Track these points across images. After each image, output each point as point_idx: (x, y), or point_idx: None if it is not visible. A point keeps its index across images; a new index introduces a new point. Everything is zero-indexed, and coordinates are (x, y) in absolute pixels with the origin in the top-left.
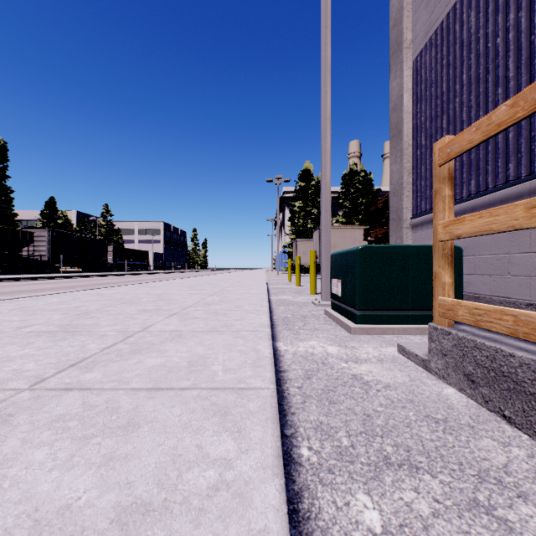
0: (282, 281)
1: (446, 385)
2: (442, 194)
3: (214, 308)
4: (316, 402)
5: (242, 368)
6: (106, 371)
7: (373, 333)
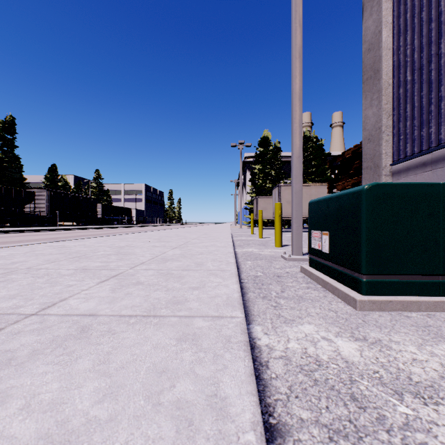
0: (245, 234)
1: None
2: None
3: (170, 266)
4: None
5: None
6: None
7: (390, 309)
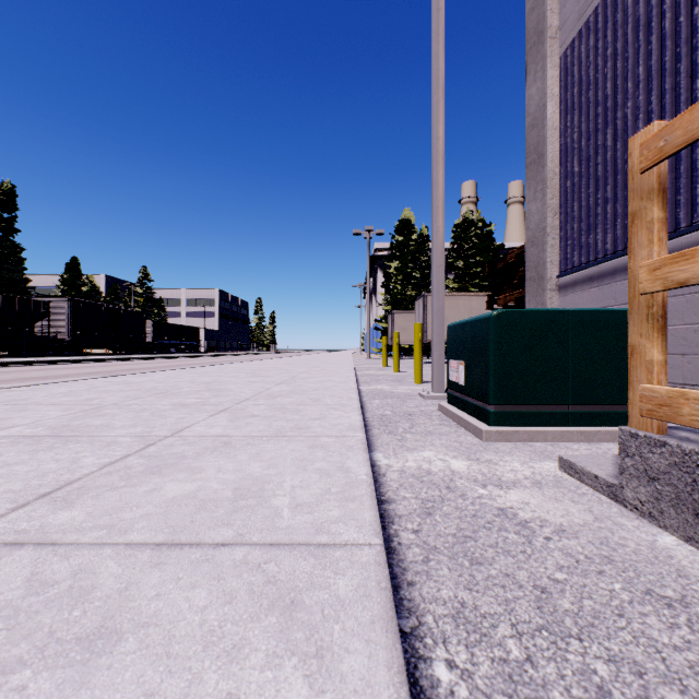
0: (375, 366)
1: (658, 529)
2: (647, 218)
3: (282, 402)
4: (447, 560)
5: (323, 502)
6: (95, 507)
7: (516, 439)
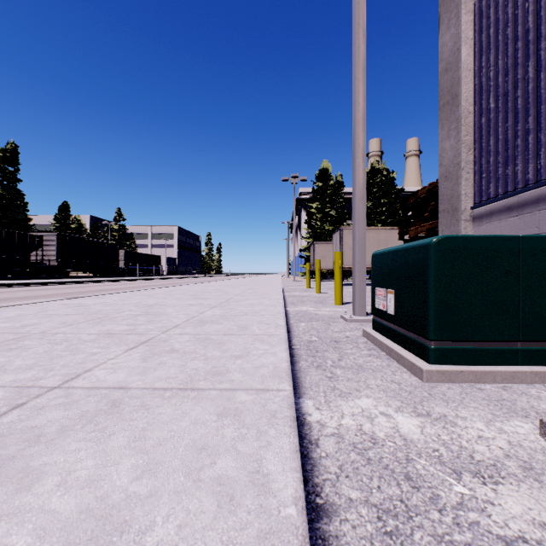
0: (299, 288)
1: None
2: None
3: (209, 330)
4: None
5: None
6: None
7: (461, 380)
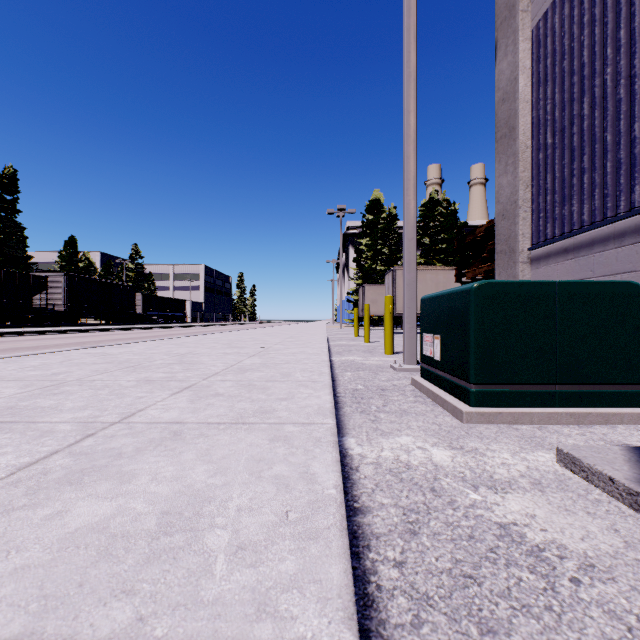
0: (347, 336)
1: None
2: None
3: (251, 377)
4: (446, 624)
5: (274, 541)
6: None
7: (499, 422)
